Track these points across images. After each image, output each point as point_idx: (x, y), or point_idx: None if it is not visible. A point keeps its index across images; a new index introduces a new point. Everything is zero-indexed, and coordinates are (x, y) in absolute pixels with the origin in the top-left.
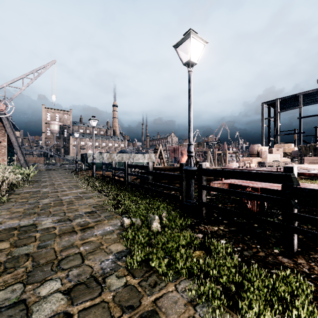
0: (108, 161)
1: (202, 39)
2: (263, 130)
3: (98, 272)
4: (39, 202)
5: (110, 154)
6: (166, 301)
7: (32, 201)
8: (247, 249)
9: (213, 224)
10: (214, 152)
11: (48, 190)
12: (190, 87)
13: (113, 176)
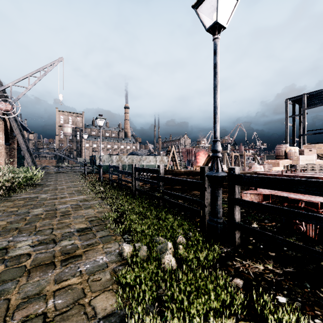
0: (118, 163)
1: None
2: (287, 130)
3: None
4: (29, 212)
5: (119, 156)
6: None
7: (22, 211)
8: None
9: (255, 259)
10: (231, 154)
11: (48, 196)
12: (216, 61)
13: (120, 180)
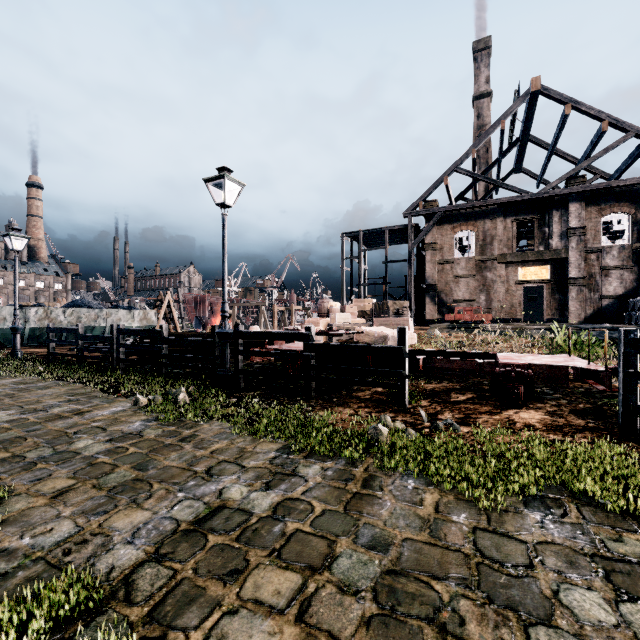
0: (41, 324)
1: (239, 181)
2: (343, 276)
3: (130, 431)
4: None
5: (46, 310)
6: (203, 430)
7: None
8: (276, 401)
9: (250, 391)
10: (273, 308)
11: None
12: (224, 234)
13: (81, 351)
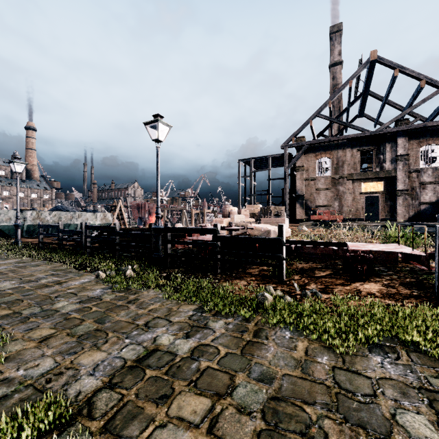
0: (35, 222)
1: (168, 124)
2: (239, 189)
3: (93, 296)
4: None
5: (37, 213)
6: (143, 296)
7: None
8: (193, 275)
9: (176, 268)
10: (191, 211)
11: None
12: (158, 160)
13: (61, 241)
